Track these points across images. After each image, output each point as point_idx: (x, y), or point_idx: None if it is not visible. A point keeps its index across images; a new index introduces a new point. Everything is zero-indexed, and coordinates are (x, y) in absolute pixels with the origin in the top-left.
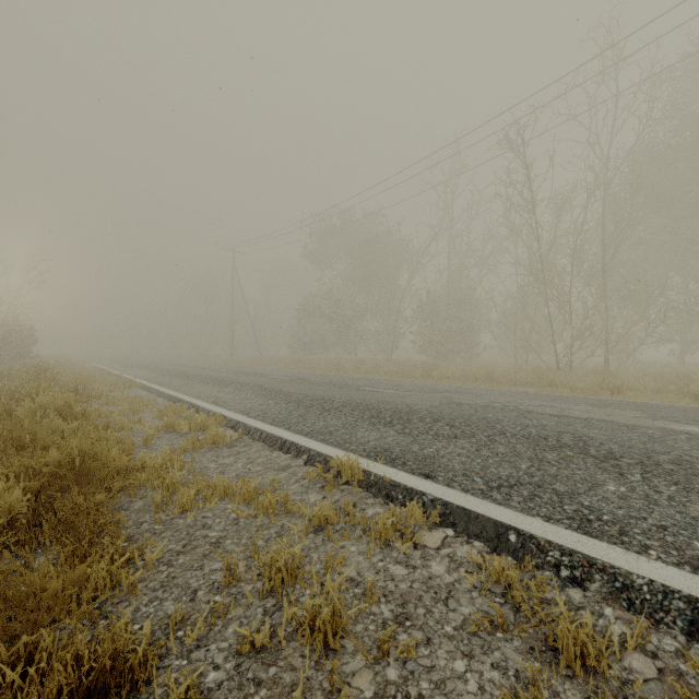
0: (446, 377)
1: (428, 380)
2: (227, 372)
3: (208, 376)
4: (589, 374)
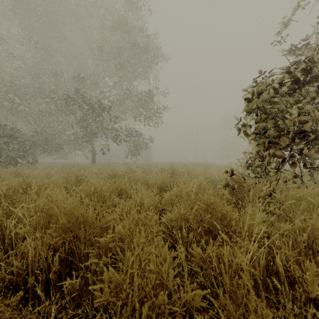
0: None
1: None
2: None
3: None
4: None
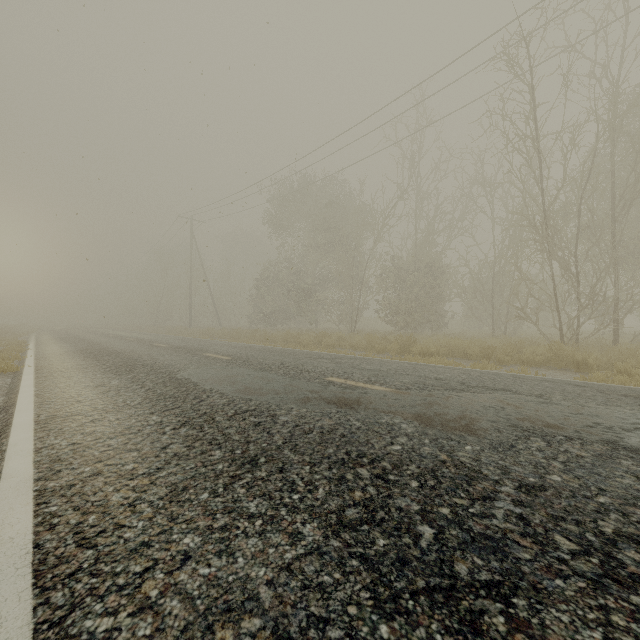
0: (428, 353)
1: (411, 359)
2: (158, 348)
3: (125, 353)
4: (623, 350)
